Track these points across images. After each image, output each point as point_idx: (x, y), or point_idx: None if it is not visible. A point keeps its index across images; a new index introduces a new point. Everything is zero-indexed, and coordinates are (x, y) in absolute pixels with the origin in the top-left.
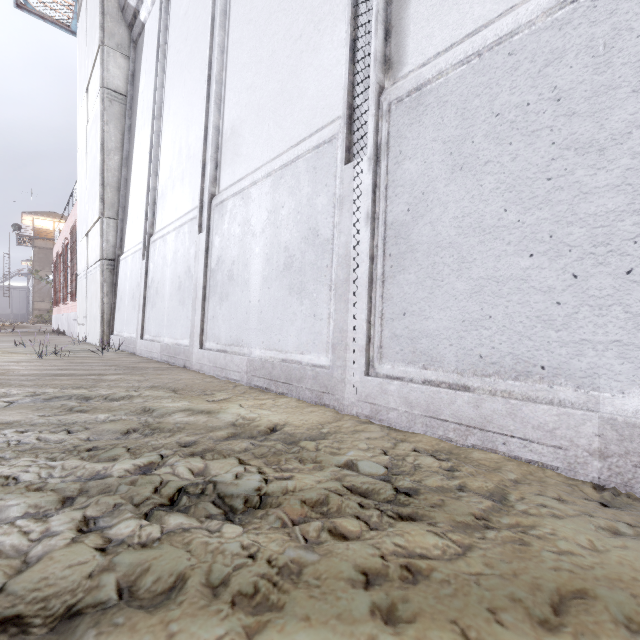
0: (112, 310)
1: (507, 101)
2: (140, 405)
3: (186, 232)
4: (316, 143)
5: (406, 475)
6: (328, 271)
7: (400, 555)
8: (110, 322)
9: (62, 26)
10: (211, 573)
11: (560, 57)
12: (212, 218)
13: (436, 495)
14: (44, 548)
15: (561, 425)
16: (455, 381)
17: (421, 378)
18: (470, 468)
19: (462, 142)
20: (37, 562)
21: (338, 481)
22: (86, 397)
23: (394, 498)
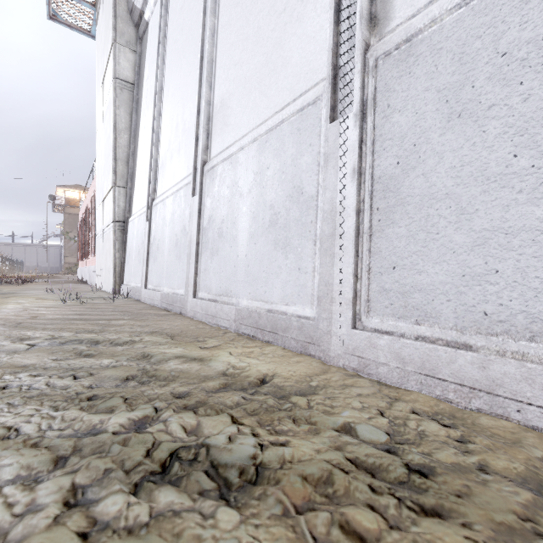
0: (122, 264)
1: (516, 38)
2: (140, 351)
3: (182, 196)
4: (300, 106)
5: (412, 445)
6: (312, 226)
7: None
8: (121, 274)
9: (84, 32)
10: None
11: None
12: (204, 182)
13: (457, 478)
14: (23, 530)
15: None
16: (454, 338)
17: (413, 333)
18: (485, 440)
19: (460, 88)
20: None
21: (339, 451)
22: (95, 341)
23: (407, 479)
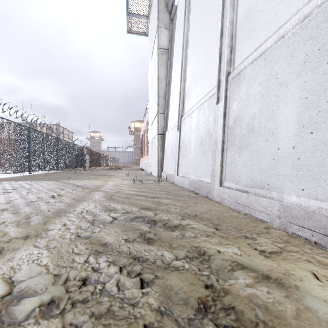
0: (162, 159)
1: None
2: (193, 244)
3: (205, 107)
4: None
5: None
6: None
7: None
8: (161, 165)
9: (143, 34)
10: None
11: None
12: (228, 89)
13: None
14: None
15: None
16: None
17: None
18: None
19: None
20: None
21: None
22: (153, 221)
23: None
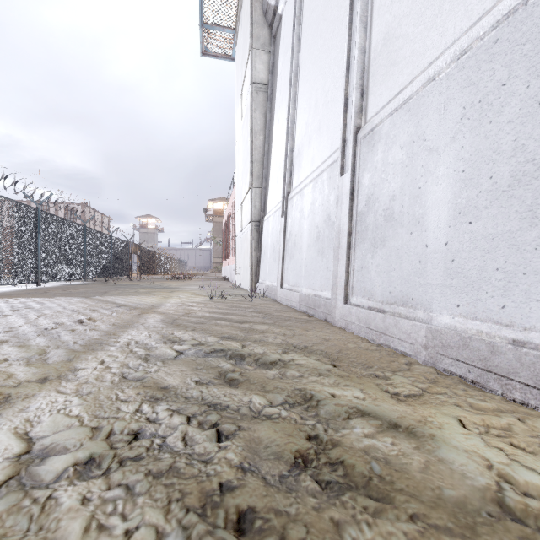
0: (258, 262)
1: None
2: (297, 385)
3: (324, 180)
4: None
5: None
6: None
7: None
8: (256, 272)
9: (227, 57)
10: None
11: None
12: (358, 154)
13: None
14: None
15: None
16: None
17: None
18: None
19: None
20: None
21: None
22: (239, 356)
23: None
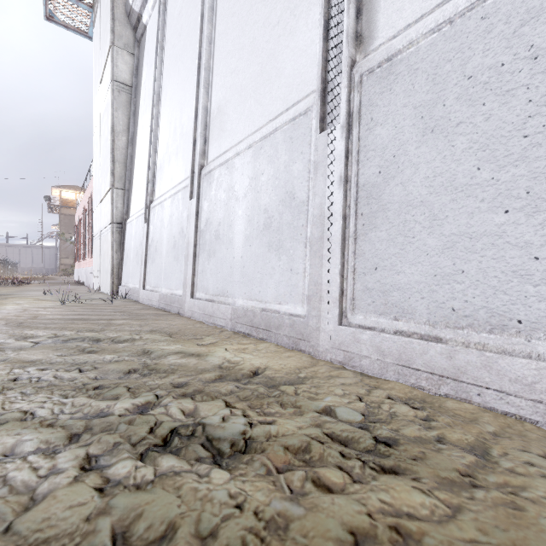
0: (120, 265)
1: (480, 63)
2: (140, 347)
3: (180, 198)
4: (292, 116)
5: (383, 423)
6: (303, 230)
7: (387, 513)
8: (119, 275)
9: (81, 33)
10: (200, 523)
11: (537, 16)
12: (201, 186)
13: (416, 447)
14: (49, 486)
15: (541, 379)
16: (427, 332)
17: (392, 328)
18: (446, 418)
19: (433, 106)
20: (42, 500)
21: (318, 428)
22: (97, 339)
23: (374, 448)
